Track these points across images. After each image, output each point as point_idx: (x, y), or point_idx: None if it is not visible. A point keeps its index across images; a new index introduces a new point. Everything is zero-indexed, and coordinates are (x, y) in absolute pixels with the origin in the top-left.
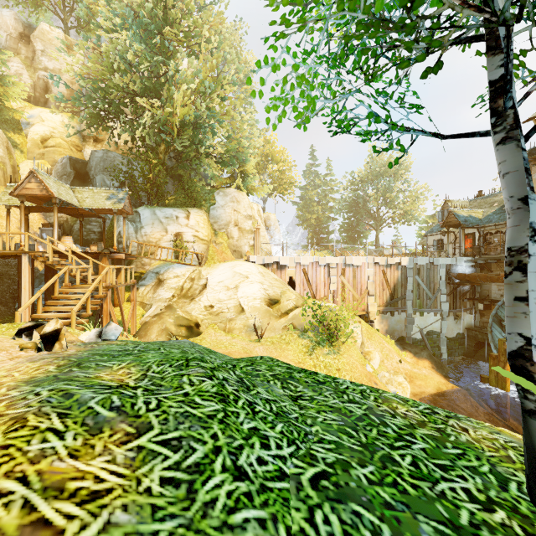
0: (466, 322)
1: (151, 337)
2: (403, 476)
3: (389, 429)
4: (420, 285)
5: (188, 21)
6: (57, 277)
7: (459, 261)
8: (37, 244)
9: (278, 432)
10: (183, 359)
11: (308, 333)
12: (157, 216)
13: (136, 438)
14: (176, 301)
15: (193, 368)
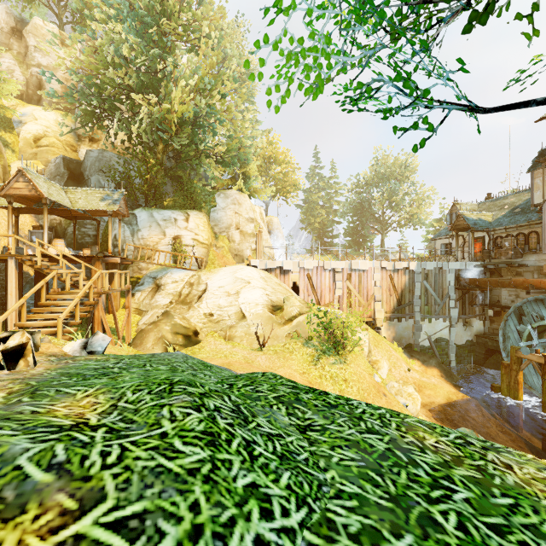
0: (475, 328)
1: (146, 345)
2: None
3: (420, 470)
4: (428, 290)
5: (186, 14)
6: (44, 282)
7: (468, 266)
8: (26, 248)
9: (284, 487)
10: (167, 383)
11: (313, 342)
12: (155, 218)
13: (75, 519)
14: (174, 307)
15: (177, 396)
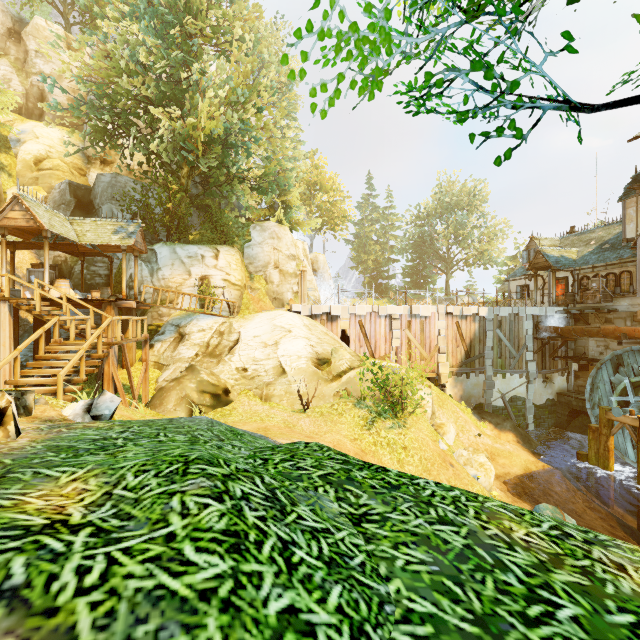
0: (557, 385)
1: (167, 406)
2: None
3: (510, 576)
4: (501, 340)
5: (216, 12)
6: (42, 331)
7: (549, 311)
8: (23, 290)
9: (333, 610)
10: (181, 461)
11: (366, 402)
12: (178, 255)
13: None
14: (200, 360)
15: (192, 479)
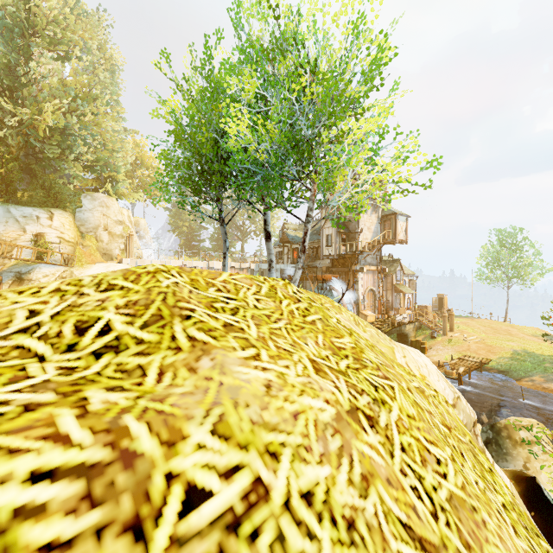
0: None
1: None
2: None
3: None
4: None
5: (55, 30)
6: None
7: (288, 267)
8: None
9: None
10: None
11: None
12: (13, 214)
13: None
14: None
15: None
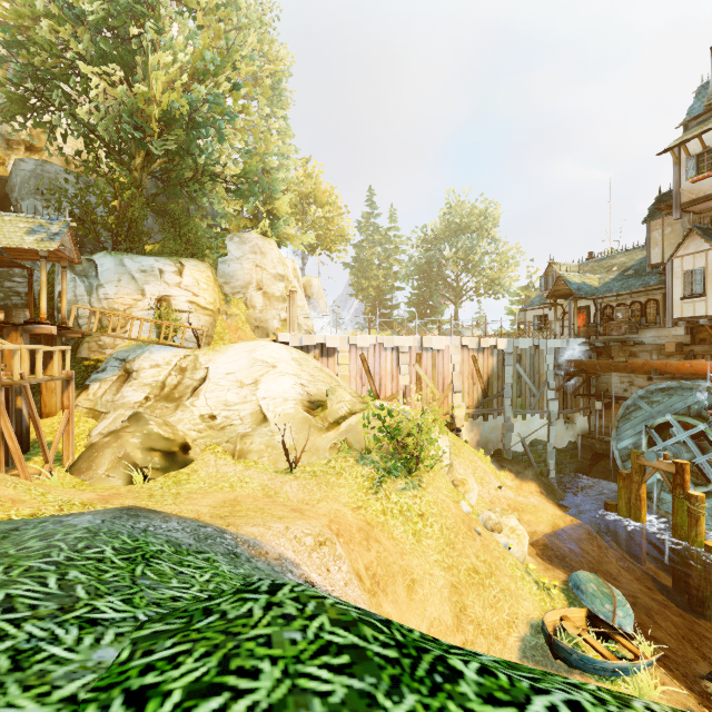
0: (579, 426)
1: (97, 471)
2: None
3: None
4: (521, 376)
5: None
6: None
7: (571, 344)
8: None
9: None
10: None
11: (372, 456)
12: (127, 268)
13: None
14: (152, 406)
15: None
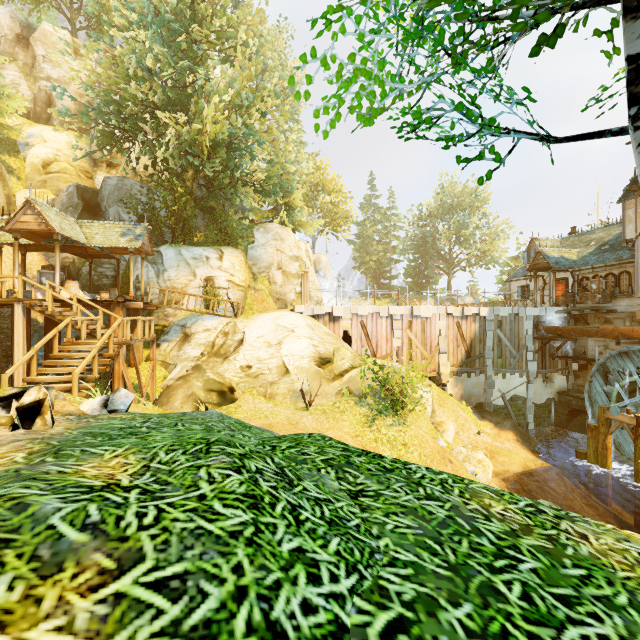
0: (557, 385)
1: (174, 404)
2: (514, 619)
3: (483, 539)
4: (501, 340)
5: (220, 19)
6: (56, 331)
7: (549, 312)
8: (34, 291)
9: (332, 553)
10: (203, 443)
11: (367, 400)
12: (184, 257)
13: (114, 578)
14: (206, 360)
15: (214, 456)
